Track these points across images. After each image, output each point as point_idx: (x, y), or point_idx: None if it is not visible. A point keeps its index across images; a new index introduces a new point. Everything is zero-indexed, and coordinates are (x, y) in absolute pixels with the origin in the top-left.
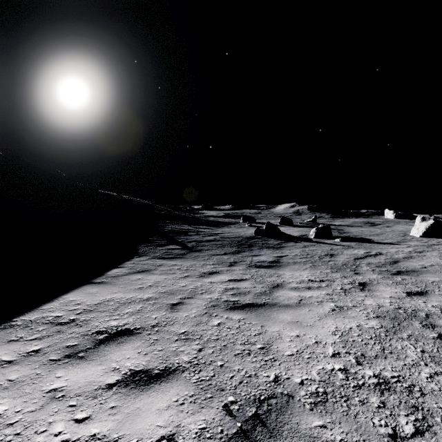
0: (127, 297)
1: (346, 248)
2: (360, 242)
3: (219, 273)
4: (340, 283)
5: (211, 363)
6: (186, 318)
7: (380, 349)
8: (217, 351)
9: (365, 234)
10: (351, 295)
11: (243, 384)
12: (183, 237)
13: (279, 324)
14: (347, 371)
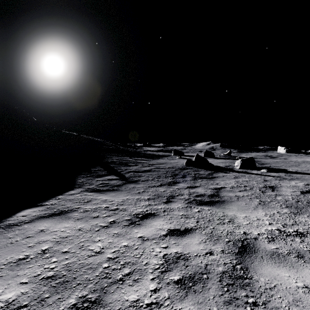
0: None
1: (279, 179)
2: (286, 172)
3: (154, 215)
4: None
5: None
6: None
7: None
8: None
9: (284, 165)
10: None
11: None
12: (123, 168)
13: None
14: None
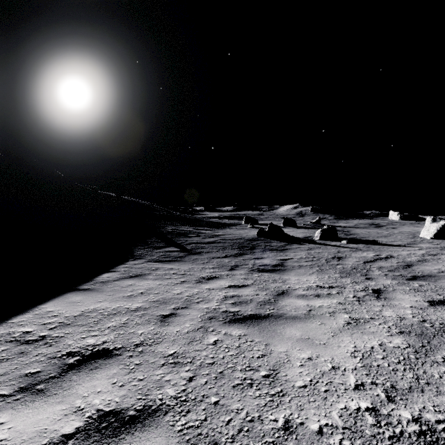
0: (113, 307)
1: (354, 250)
2: (368, 244)
3: (218, 278)
4: (351, 290)
5: (203, 399)
6: (178, 333)
7: (413, 378)
8: (212, 380)
9: (372, 236)
10: (366, 305)
11: (243, 433)
12: (182, 239)
13: (286, 342)
14: (377, 413)
